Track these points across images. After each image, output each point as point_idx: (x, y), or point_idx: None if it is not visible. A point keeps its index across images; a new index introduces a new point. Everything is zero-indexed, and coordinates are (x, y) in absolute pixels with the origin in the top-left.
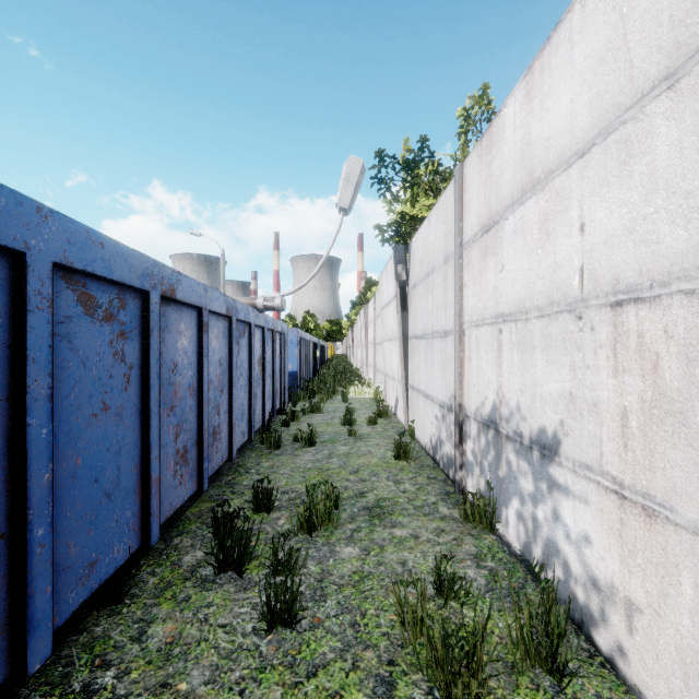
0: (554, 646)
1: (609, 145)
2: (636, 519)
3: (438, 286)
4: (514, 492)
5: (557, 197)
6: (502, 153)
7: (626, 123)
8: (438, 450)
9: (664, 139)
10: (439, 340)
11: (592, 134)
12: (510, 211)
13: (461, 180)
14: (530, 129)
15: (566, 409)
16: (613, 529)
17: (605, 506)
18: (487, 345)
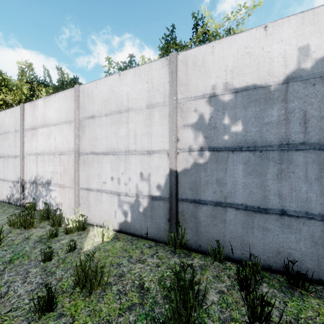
0: (48, 214)
1: (59, 127)
2: (62, 189)
3: (11, 139)
4: (41, 196)
5: (51, 131)
6: (38, 112)
7: (61, 125)
8: (11, 198)
9: (65, 131)
10: (12, 158)
11: (57, 123)
12: (40, 128)
13: (23, 109)
14: (45, 112)
15: (52, 174)
16: (59, 193)
17: (58, 189)
18: (33, 161)
